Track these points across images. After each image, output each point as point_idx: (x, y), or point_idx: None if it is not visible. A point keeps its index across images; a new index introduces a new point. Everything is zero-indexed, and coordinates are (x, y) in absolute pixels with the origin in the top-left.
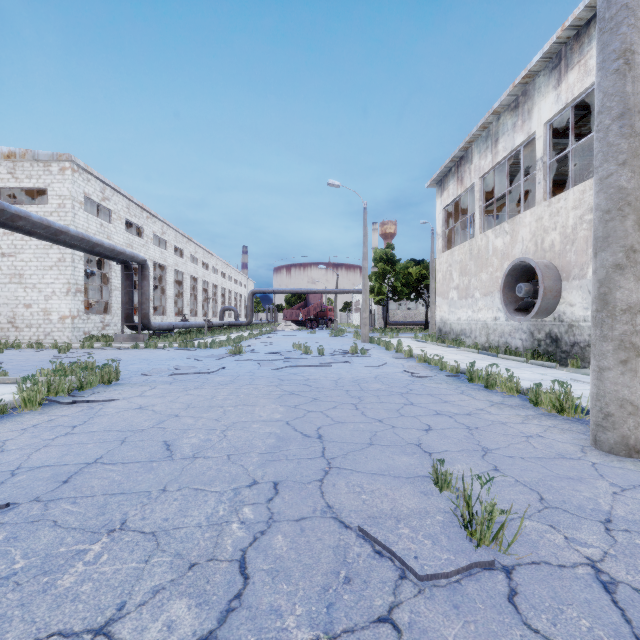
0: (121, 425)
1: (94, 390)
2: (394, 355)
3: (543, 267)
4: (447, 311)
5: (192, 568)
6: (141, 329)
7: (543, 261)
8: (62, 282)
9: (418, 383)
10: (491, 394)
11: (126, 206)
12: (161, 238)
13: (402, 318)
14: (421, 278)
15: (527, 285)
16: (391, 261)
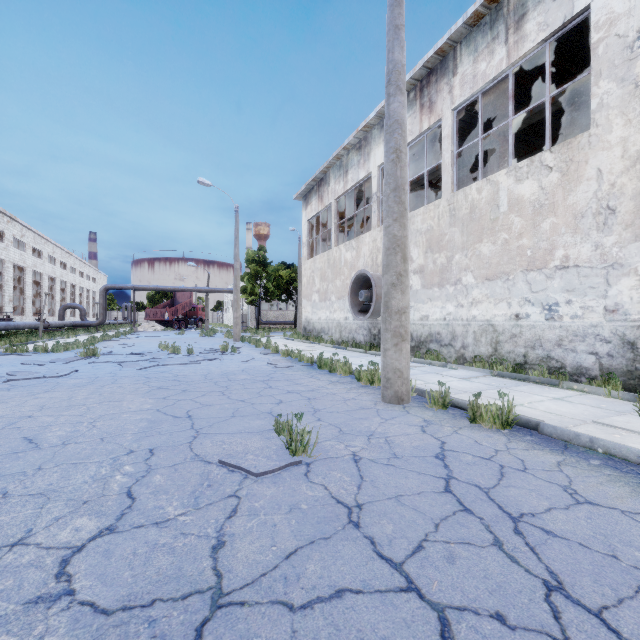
0: None
1: None
2: (262, 351)
3: (376, 278)
4: (311, 312)
5: (86, 503)
6: None
7: (377, 274)
8: None
9: (279, 372)
10: (332, 376)
11: None
12: None
13: (274, 318)
14: (291, 281)
15: (366, 292)
16: (263, 263)
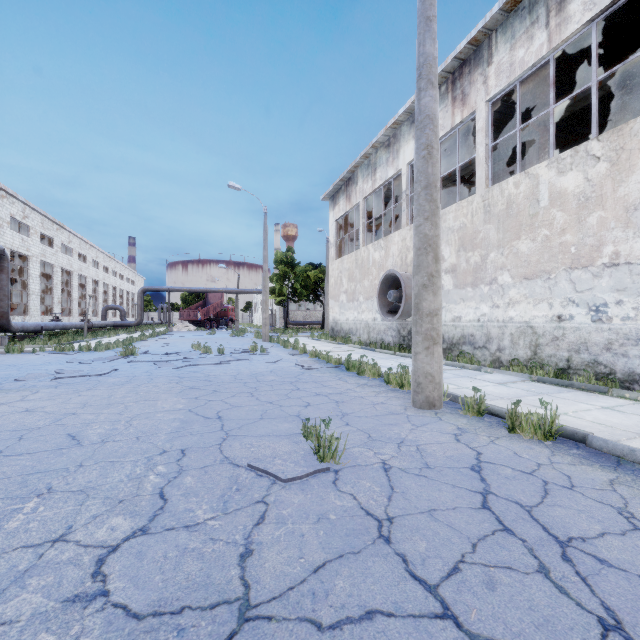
0: (11, 426)
1: None
2: (290, 352)
3: (406, 278)
4: (338, 312)
5: (122, 502)
6: None
7: (406, 273)
8: None
9: (307, 374)
10: (360, 379)
11: None
12: (22, 222)
13: (302, 318)
14: (319, 281)
15: (395, 292)
16: (291, 264)
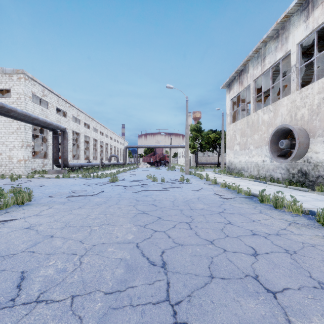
0: None
1: (7, 210)
2: (205, 182)
3: (297, 130)
4: (233, 157)
5: None
6: (63, 167)
7: (297, 126)
8: (19, 141)
9: (227, 203)
10: (282, 213)
11: (56, 100)
12: (77, 118)
13: (205, 161)
14: (215, 139)
15: (286, 141)
16: (199, 130)
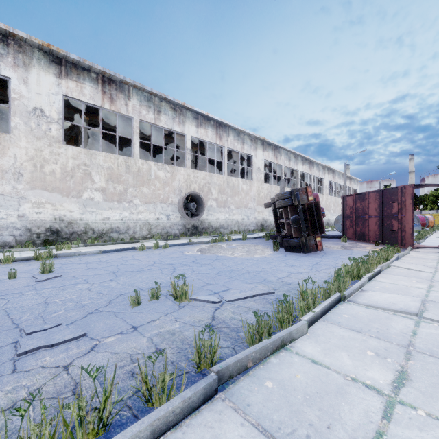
0: None
1: None
2: None
3: None
4: None
5: (65, 289)
6: None
7: None
8: None
9: None
10: None
11: None
12: None
13: None
14: None
15: None
16: None
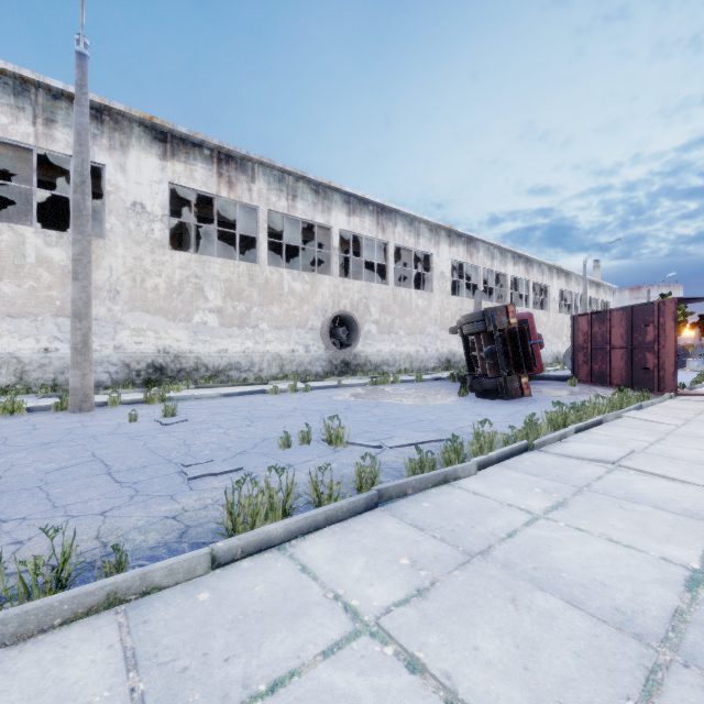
0: None
1: None
2: None
3: None
4: None
5: (199, 433)
6: None
7: None
8: None
9: None
10: None
11: None
12: None
13: None
14: None
15: None
16: None
